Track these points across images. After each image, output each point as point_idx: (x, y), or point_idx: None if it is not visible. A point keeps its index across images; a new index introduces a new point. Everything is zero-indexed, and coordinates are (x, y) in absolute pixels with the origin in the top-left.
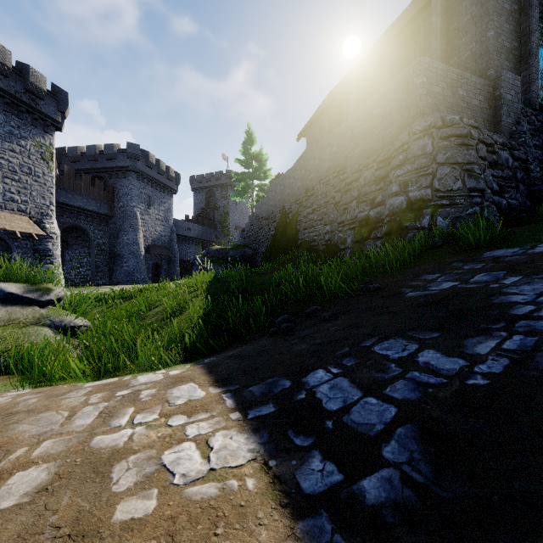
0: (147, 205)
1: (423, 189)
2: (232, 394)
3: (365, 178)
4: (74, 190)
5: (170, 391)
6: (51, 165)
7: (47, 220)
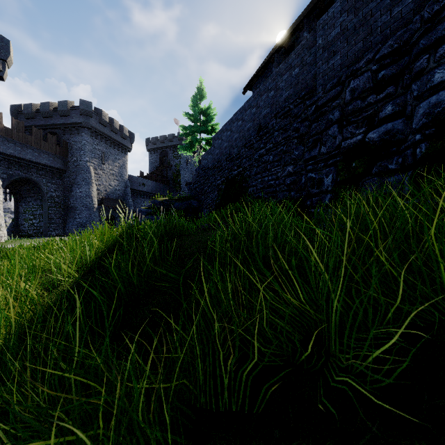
0: (100, 161)
1: None
2: None
3: (352, 90)
4: (23, 143)
5: None
6: None
7: None
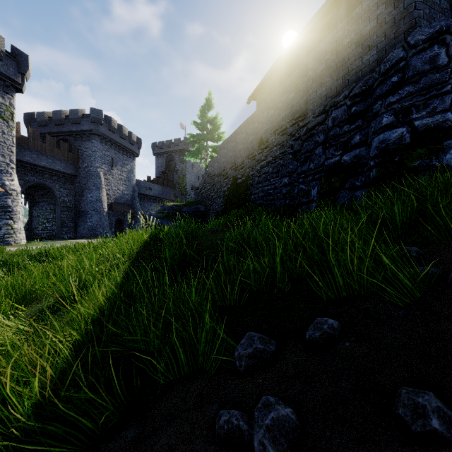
0: (110, 166)
1: (439, 114)
2: None
3: (333, 119)
4: (38, 150)
5: None
6: (11, 125)
7: (7, 177)
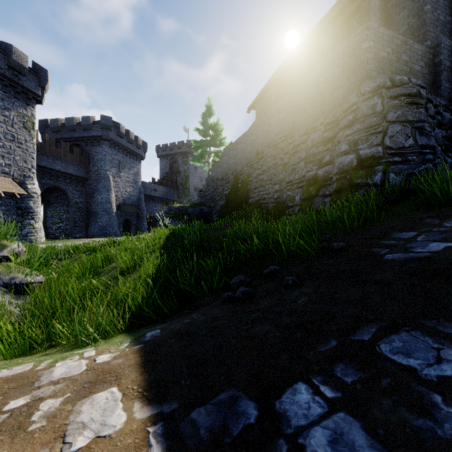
0: (118, 169)
1: (374, 147)
2: (165, 429)
3: (312, 140)
4: (54, 156)
5: (78, 407)
6: (32, 134)
7: (29, 181)
